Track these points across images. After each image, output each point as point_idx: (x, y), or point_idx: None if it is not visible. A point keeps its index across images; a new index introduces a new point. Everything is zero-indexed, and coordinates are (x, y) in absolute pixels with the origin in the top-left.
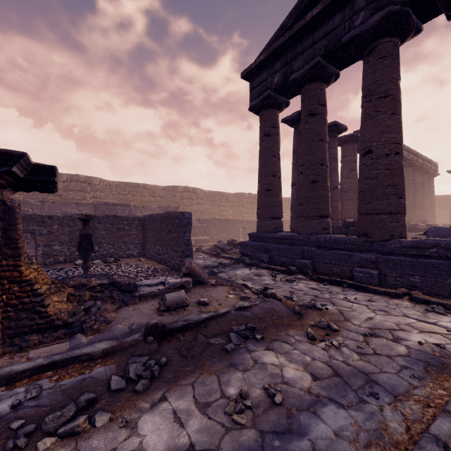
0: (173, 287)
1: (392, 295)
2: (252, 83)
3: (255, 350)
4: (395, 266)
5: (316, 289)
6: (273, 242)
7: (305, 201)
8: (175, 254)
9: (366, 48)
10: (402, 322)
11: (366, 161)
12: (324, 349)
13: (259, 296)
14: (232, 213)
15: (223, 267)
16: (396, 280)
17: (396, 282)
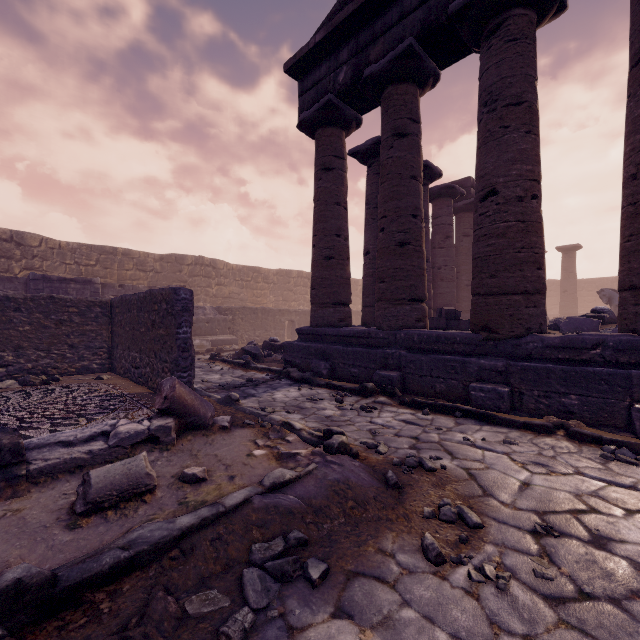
0: (127, 442)
1: (537, 429)
2: (303, 83)
3: (307, 624)
4: (538, 378)
5: (413, 424)
6: (337, 342)
7: (389, 275)
8: (162, 365)
9: (486, 26)
10: (582, 489)
11: (488, 208)
12: (469, 592)
13: (316, 450)
14: (273, 299)
15: (254, 386)
16: (538, 401)
17: (538, 406)
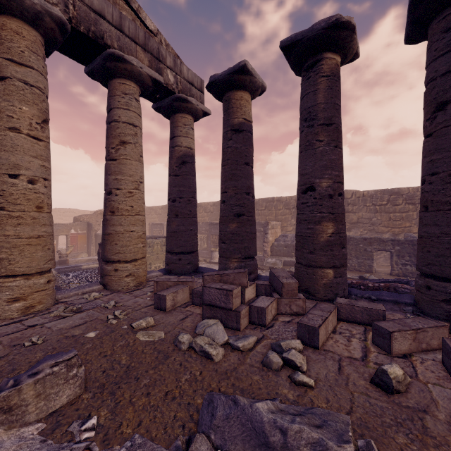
0: None
1: None
2: None
3: None
4: None
5: None
6: None
7: None
8: None
9: None
10: None
11: None
12: None
13: None
14: None
15: None
16: None
17: None
